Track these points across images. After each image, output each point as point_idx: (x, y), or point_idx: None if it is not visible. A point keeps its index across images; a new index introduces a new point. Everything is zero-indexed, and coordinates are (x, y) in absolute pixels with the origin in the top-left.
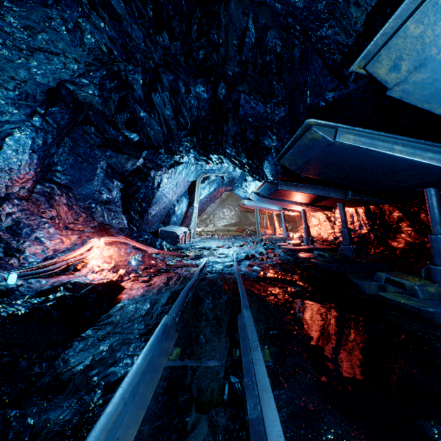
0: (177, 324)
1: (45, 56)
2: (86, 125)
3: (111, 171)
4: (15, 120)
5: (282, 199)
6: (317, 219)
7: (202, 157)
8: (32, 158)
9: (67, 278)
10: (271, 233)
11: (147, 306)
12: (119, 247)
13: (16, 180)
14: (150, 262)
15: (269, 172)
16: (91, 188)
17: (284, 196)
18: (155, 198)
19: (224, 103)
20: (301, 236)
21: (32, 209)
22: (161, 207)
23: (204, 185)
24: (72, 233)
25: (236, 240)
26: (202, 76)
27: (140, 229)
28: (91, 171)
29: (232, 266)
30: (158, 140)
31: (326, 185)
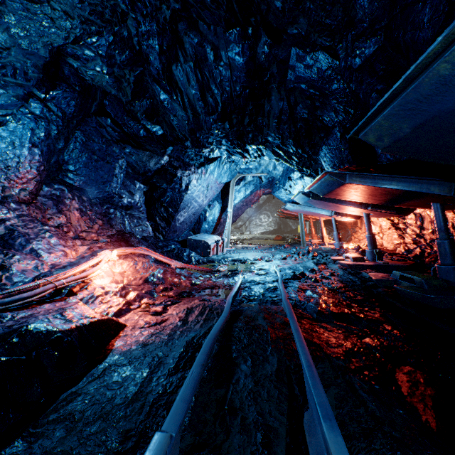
0: (183, 438)
1: (22, 5)
2: (101, 116)
3: (132, 171)
4: (3, 103)
5: (339, 200)
6: (377, 226)
7: (237, 149)
8: (33, 154)
9: (47, 309)
10: (318, 243)
11: (143, 373)
12: (136, 260)
13: (14, 180)
14: (172, 279)
15: (329, 162)
16: (109, 191)
17: (348, 195)
18: (183, 203)
19: (266, 67)
20: (359, 247)
21: (33, 215)
22: (190, 212)
23: (239, 187)
24: (82, 243)
25: (276, 250)
26: (235, 25)
27: (166, 237)
28: (109, 171)
29: (276, 289)
30: (183, 130)
31: (420, 176)
